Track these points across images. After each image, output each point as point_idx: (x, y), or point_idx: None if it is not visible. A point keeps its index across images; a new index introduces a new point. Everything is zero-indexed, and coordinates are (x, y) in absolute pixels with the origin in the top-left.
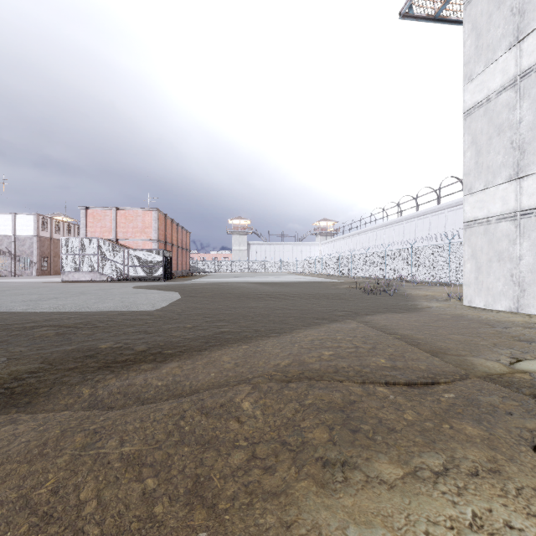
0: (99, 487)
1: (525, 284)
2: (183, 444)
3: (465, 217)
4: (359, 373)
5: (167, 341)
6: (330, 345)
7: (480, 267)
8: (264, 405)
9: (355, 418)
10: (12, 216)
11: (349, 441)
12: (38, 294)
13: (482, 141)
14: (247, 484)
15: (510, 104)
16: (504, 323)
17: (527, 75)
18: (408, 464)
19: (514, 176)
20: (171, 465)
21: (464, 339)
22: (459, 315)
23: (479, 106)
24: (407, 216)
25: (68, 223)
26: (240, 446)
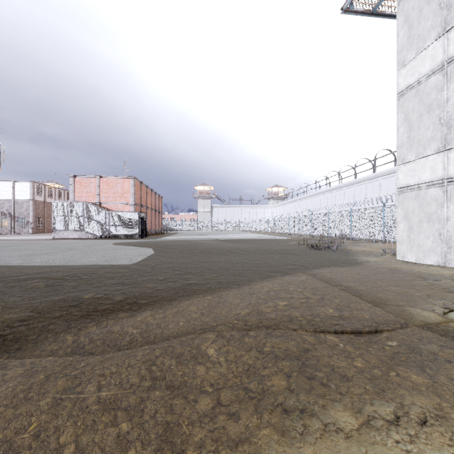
0: (77, 432)
1: (452, 242)
2: (155, 389)
3: (398, 184)
4: (311, 322)
5: (142, 292)
6: (284, 296)
7: (412, 227)
8: (227, 352)
9: (310, 365)
10: (11, 183)
11: (306, 389)
12: (33, 250)
13: (414, 118)
14: (213, 430)
15: (438, 86)
16: (434, 276)
17: (453, 61)
18: (361, 412)
19: (442, 148)
20: (143, 409)
21: (401, 291)
22: (394, 268)
23: (411, 88)
24: (347, 183)
25: (59, 189)
26: (206, 392)
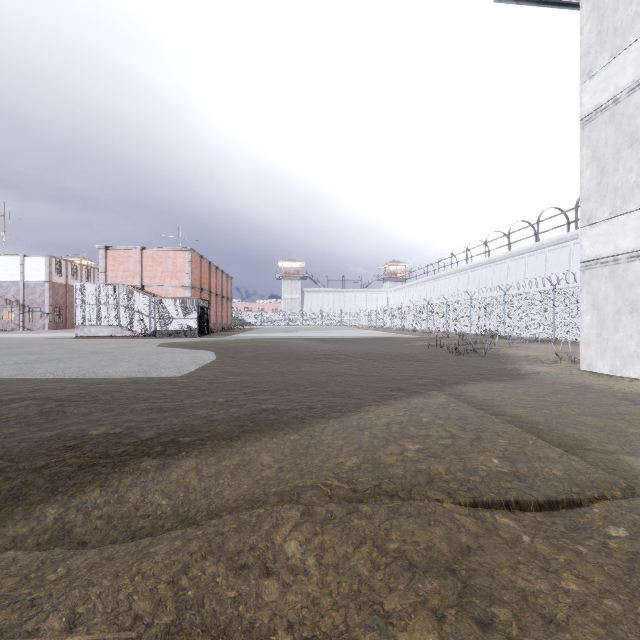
0: None
1: None
2: (180, 636)
3: (582, 255)
4: (465, 486)
5: (187, 424)
6: (414, 433)
7: (604, 321)
8: (320, 549)
9: (478, 588)
10: (20, 258)
11: None
12: (40, 354)
13: (607, 156)
14: None
15: None
16: None
17: None
18: None
19: None
20: None
21: (603, 424)
22: (580, 384)
23: (602, 110)
24: (497, 257)
25: (87, 266)
26: None
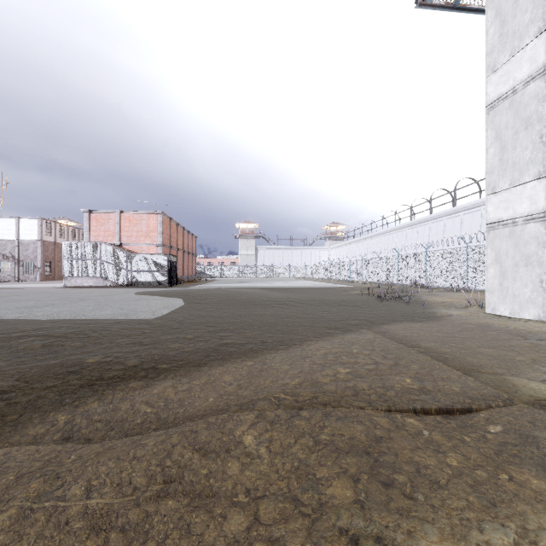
0: None
1: None
2: (167, 497)
3: (488, 218)
4: (383, 398)
5: (163, 355)
6: (346, 360)
7: (505, 272)
8: (270, 441)
9: (385, 463)
10: (15, 220)
11: (381, 502)
12: (36, 300)
13: (507, 136)
14: None
15: (539, 95)
16: (537, 334)
17: None
18: (466, 543)
19: (544, 173)
20: (148, 530)
21: (497, 353)
22: (484, 324)
23: (504, 99)
24: (420, 219)
25: (72, 227)
26: (240, 501)
